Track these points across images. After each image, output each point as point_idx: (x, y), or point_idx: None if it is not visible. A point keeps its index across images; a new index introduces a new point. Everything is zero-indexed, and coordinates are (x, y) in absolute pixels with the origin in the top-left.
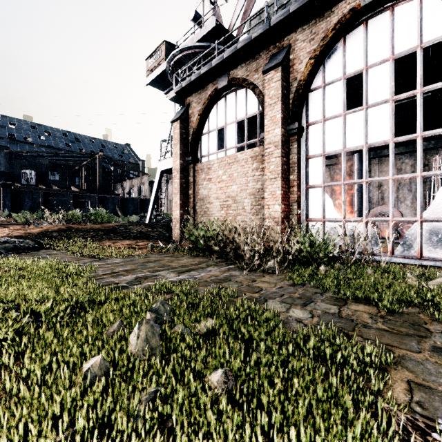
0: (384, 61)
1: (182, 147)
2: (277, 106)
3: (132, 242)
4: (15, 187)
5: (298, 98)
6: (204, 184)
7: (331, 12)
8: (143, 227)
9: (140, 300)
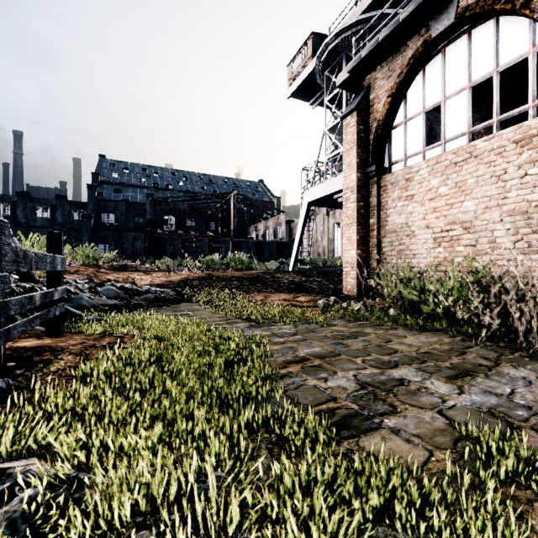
0: None
1: (360, 152)
2: None
3: (289, 297)
4: (158, 234)
5: None
6: (399, 207)
7: None
8: (294, 275)
9: None
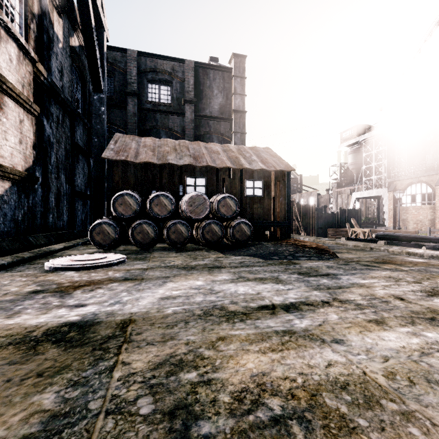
0: None
1: (393, 201)
2: None
3: None
4: None
5: None
6: (404, 215)
7: None
8: None
9: None
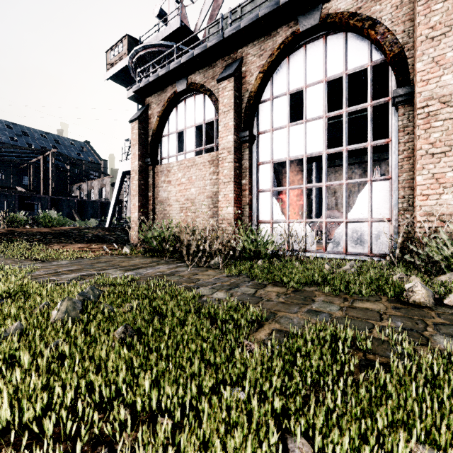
0: (319, 82)
1: (141, 148)
2: (230, 114)
3: (84, 245)
4: None
5: (249, 108)
6: (164, 187)
7: (276, 32)
8: (100, 231)
9: (74, 290)
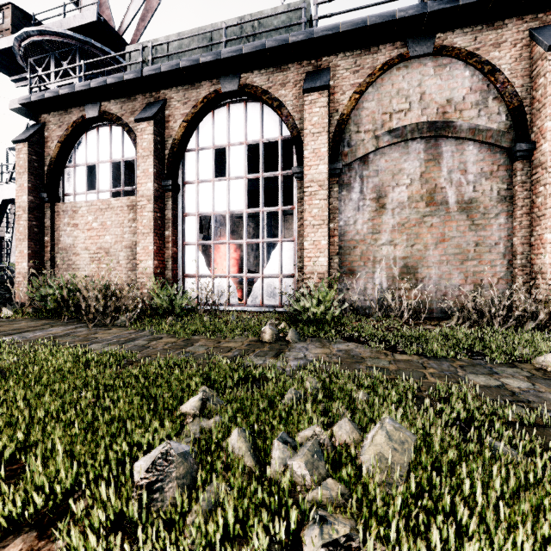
0: (240, 144)
1: (33, 179)
2: (150, 159)
3: None
4: None
5: (173, 155)
6: (68, 231)
7: (200, 85)
8: None
9: None
